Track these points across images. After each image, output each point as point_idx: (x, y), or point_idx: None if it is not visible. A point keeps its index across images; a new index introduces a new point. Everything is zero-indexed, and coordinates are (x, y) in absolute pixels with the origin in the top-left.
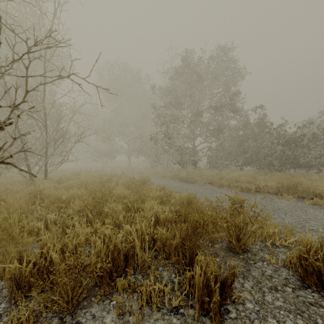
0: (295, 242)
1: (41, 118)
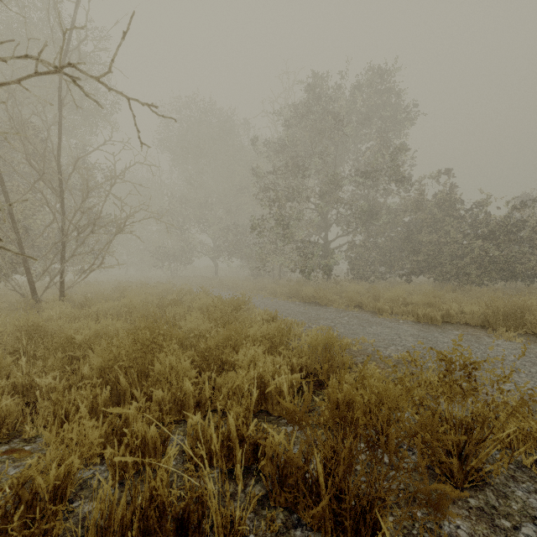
0: None
1: (54, 190)
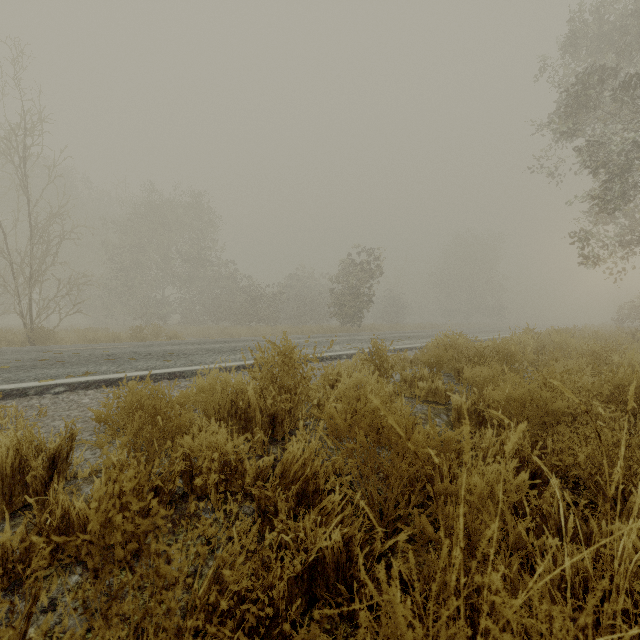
0: None
1: None
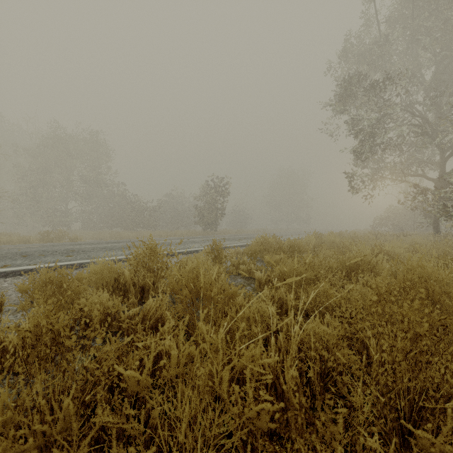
0: None
1: None
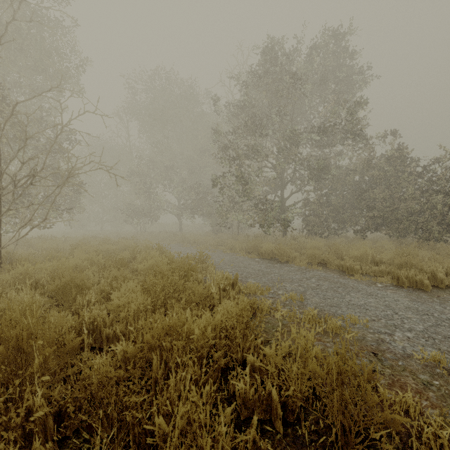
0: None
1: None
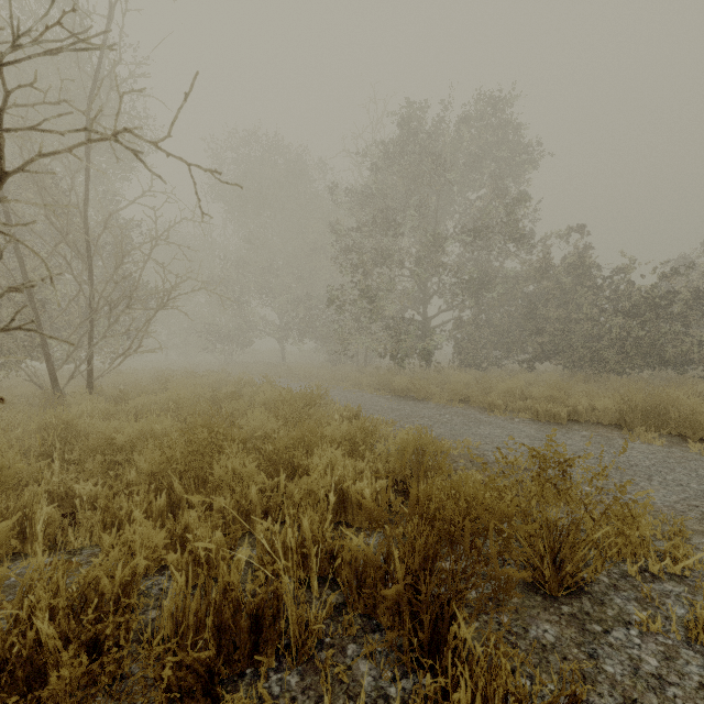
0: (701, 565)
1: (80, 254)
